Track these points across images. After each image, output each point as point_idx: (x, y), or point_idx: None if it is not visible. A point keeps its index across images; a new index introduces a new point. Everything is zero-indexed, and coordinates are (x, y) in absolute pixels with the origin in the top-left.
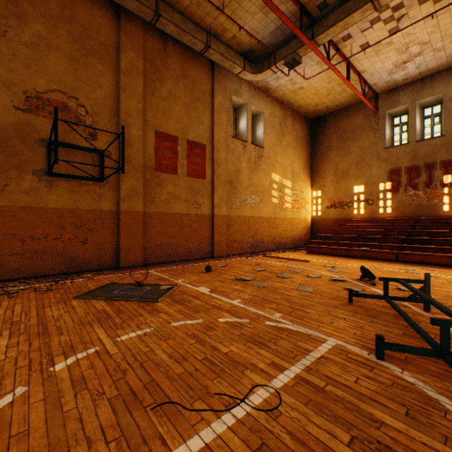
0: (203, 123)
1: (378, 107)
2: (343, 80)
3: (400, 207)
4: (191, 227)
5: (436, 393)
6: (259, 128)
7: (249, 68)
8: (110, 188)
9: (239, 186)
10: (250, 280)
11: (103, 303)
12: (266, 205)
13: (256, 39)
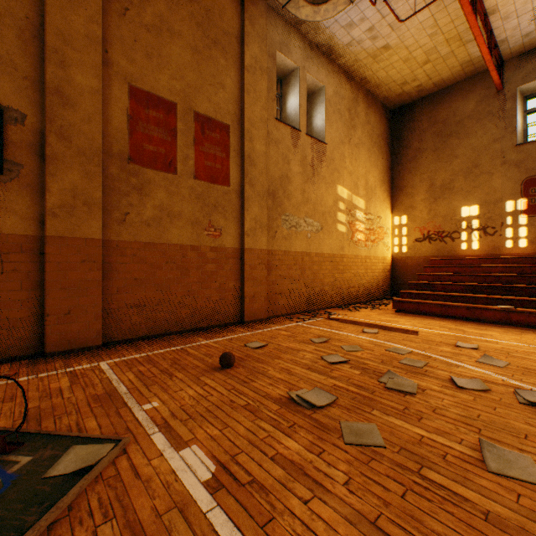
0: (225, 87)
1: (504, 82)
2: (467, 17)
3: None
4: (202, 269)
5: None
6: (318, 114)
7: None
8: (22, 190)
9: (286, 203)
10: (325, 404)
11: None
12: (329, 234)
13: None
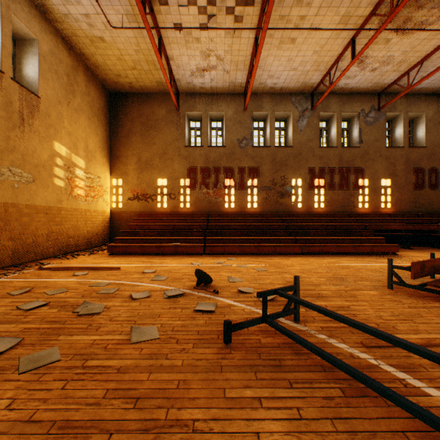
0: None
1: (180, 106)
2: (156, 53)
3: (197, 203)
4: None
5: None
6: (30, 64)
7: None
8: None
9: None
10: (7, 349)
11: None
12: (44, 187)
13: None
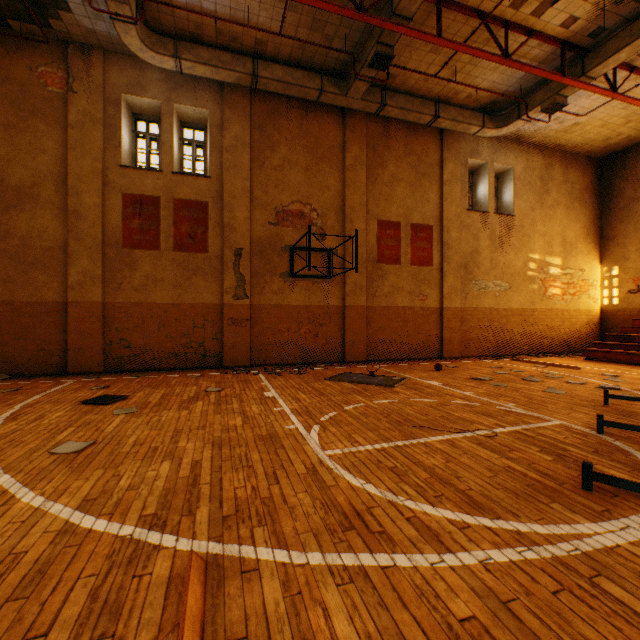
0: (430, 201)
1: None
2: None
3: None
4: (415, 321)
5: (633, 450)
6: (507, 190)
7: (490, 124)
8: (336, 285)
9: (476, 271)
10: (487, 379)
11: (349, 384)
12: (517, 292)
13: (498, 95)
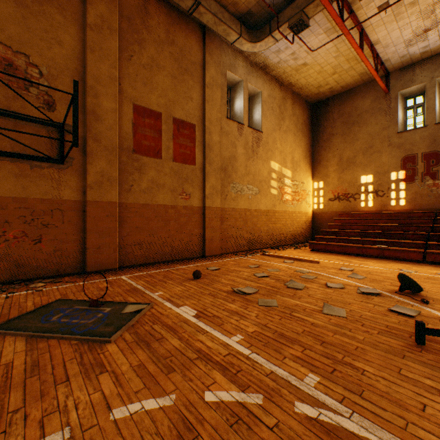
0: (193, 99)
1: (390, 87)
2: (356, 50)
3: (416, 199)
4: (177, 221)
5: None
6: (257, 111)
7: (247, 36)
8: (73, 173)
9: (234, 175)
10: (252, 293)
11: (21, 344)
12: (264, 196)
13: None
